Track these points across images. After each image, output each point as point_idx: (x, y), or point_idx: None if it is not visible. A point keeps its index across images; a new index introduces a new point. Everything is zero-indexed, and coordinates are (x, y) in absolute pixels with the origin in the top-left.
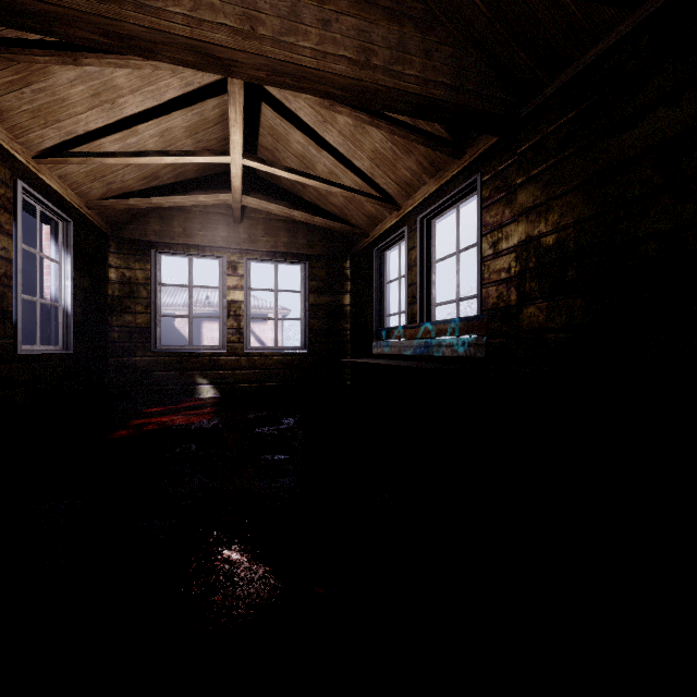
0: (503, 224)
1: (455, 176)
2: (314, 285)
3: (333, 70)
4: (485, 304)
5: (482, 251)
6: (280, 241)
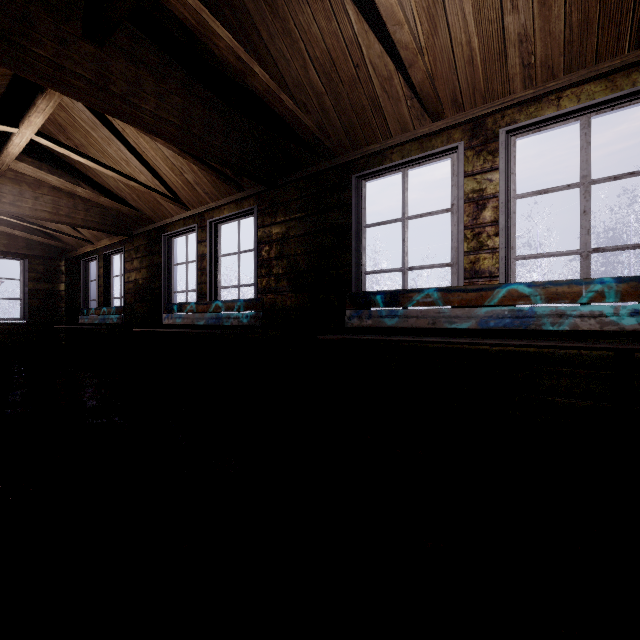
0: (131, 271)
1: (117, 242)
2: (33, 276)
3: (41, 215)
4: (126, 301)
5: (125, 279)
6: (0, 242)
